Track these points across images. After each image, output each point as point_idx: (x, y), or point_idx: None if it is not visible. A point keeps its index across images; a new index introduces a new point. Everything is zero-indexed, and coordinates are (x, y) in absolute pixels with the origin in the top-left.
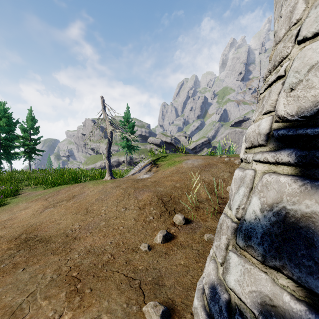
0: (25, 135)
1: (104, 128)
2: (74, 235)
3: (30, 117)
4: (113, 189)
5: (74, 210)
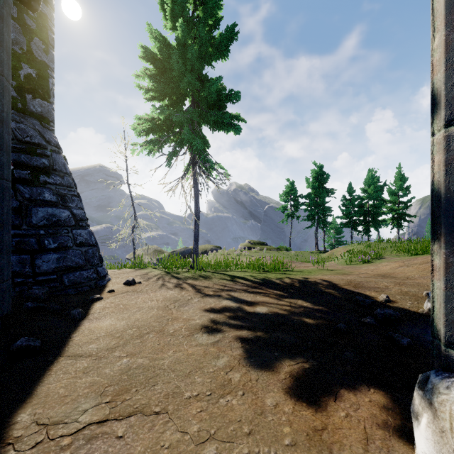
0: (393, 199)
1: None
2: (412, 278)
3: (398, 177)
4: None
5: (421, 269)
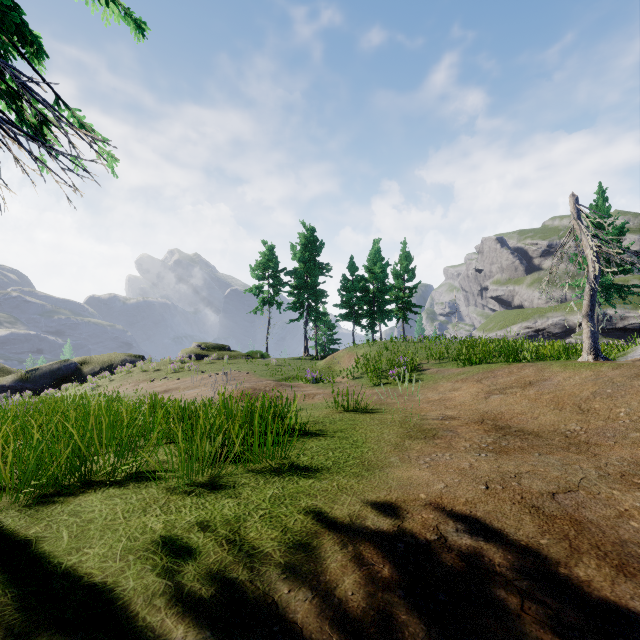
0: (398, 283)
1: (579, 258)
2: (581, 438)
3: (404, 255)
4: (632, 379)
5: (549, 404)
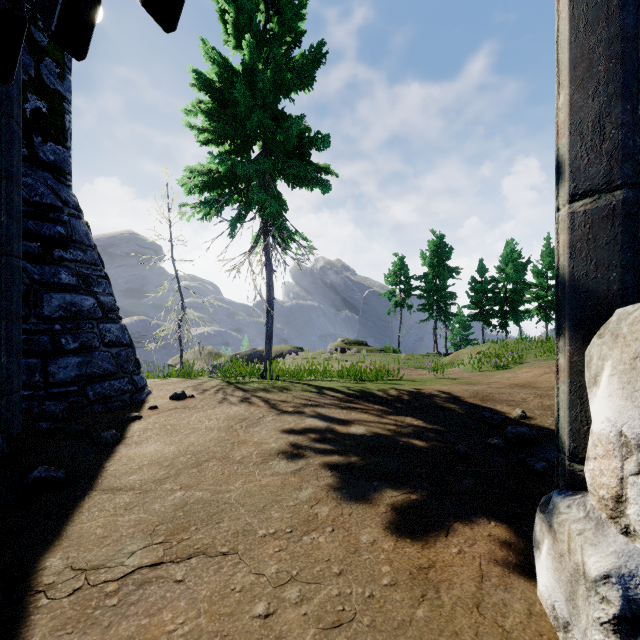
0: (539, 281)
1: None
2: None
3: (547, 251)
4: None
5: None
